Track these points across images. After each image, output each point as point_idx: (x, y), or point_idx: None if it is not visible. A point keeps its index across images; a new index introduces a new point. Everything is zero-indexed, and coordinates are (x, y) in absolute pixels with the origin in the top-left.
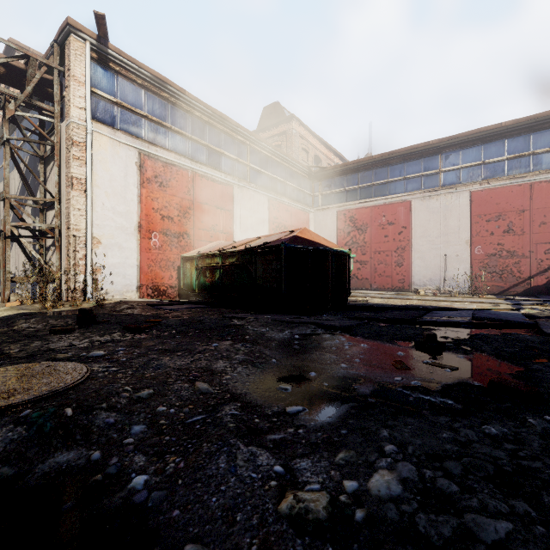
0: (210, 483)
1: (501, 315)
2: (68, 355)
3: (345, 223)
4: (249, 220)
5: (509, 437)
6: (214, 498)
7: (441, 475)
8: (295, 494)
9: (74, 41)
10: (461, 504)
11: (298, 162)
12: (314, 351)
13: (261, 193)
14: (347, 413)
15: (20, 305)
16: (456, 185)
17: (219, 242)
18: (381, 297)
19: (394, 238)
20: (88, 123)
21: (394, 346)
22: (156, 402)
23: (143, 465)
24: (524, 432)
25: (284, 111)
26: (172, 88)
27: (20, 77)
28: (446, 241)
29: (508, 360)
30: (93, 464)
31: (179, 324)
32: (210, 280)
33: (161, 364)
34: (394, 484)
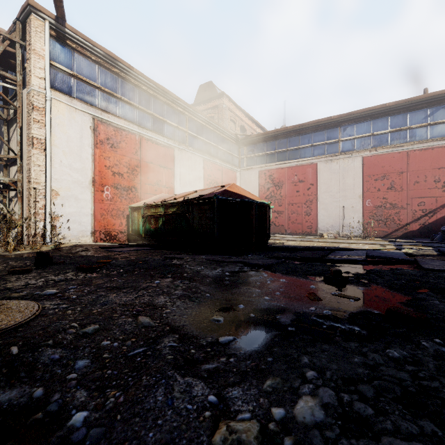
0: (147, 417)
1: (388, 254)
2: (22, 294)
3: (266, 180)
4: (187, 177)
5: (408, 359)
6: (151, 432)
7: (356, 398)
8: (227, 425)
9: (34, 20)
10: (377, 427)
11: (228, 131)
12: (242, 285)
13: (197, 155)
14: (272, 341)
15: None
16: (352, 151)
17: (162, 195)
18: (295, 240)
19: (303, 193)
20: (47, 91)
21: (307, 281)
22: (101, 337)
23: (84, 400)
24: (420, 354)
25: (216, 89)
26: (122, 64)
27: None
28: (344, 196)
29: (398, 291)
30: (35, 401)
31: (126, 264)
32: (154, 226)
33: (108, 301)
34: (316, 409)
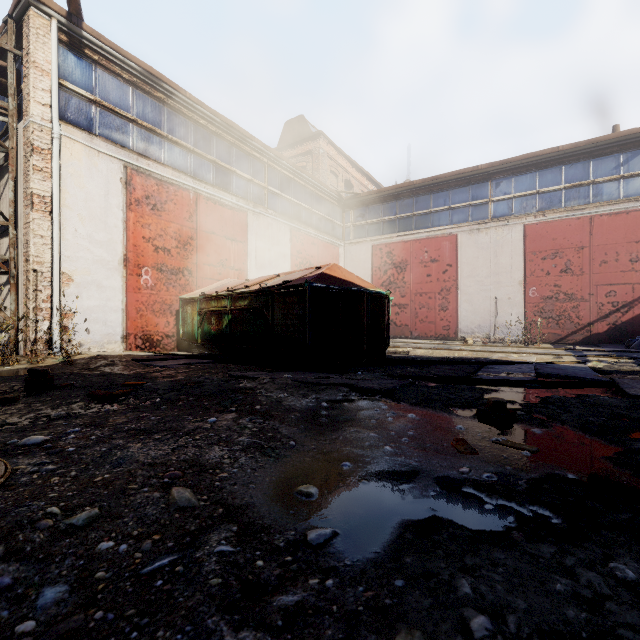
0: None
1: (568, 371)
2: None
3: (382, 259)
4: (267, 254)
5: None
6: None
7: None
8: None
9: (35, 17)
10: None
11: (326, 187)
12: (348, 426)
13: (282, 222)
14: (401, 540)
15: None
16: (508, 217)
17: (229, 281)
18: (425, 348)
19: (437, 278)
20: (54, 124)
21: (450, 416)
22: (100, 532)
23: None
24: None
25: (309, 126)
26: (168, 86)
27: None
28: (497, 282)
29: (599, 436)
30: None
31: (168, 388)
32: (216, 328)
33: (125, 457)
34: None
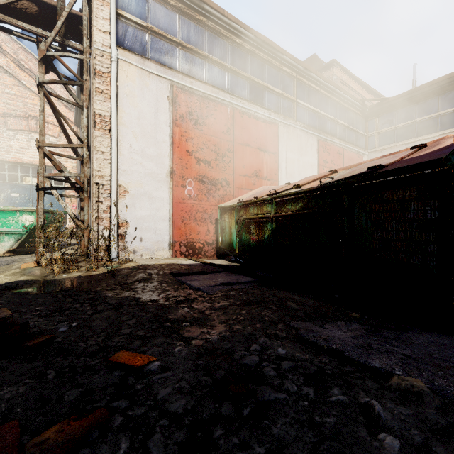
0: None
1: None
2: None
3: None
4: (296, 164)
5: None
6: None
7: None
8: None
9: None
10: None
11: (351, 96)
12: None
13: (309, 133)
14: None
15: (35, 266)
16: None
17: (265, 188)
18: None
19: None
20: (112, 49)
21: None
22: None
23: None
24: None
25: (321, 62)
26: (208, 7)
27: (53, 16)
28: None
29: None
30: None
31: (183, 408)
32: (255, 238)
33: None
34: None
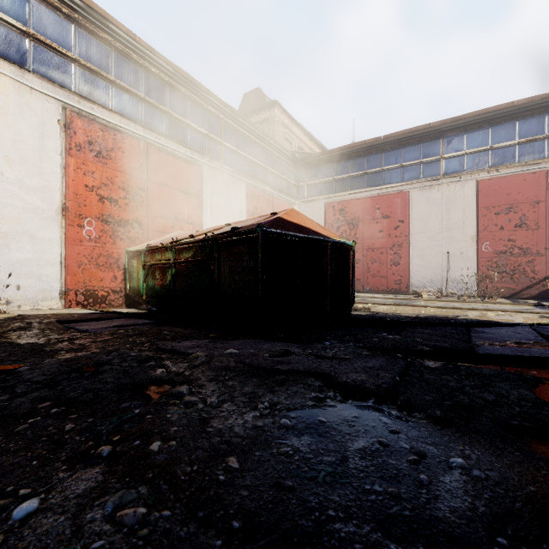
0: None
1: None
2: None
3: (334, 216)
4: (223, 209)
5: None
6: None
7: None
8: None
9: None
10: None
11: (281, 146)
12: (344, 519)
13: (238, 178)
14: None
15: None
16: (460, 173)
17: (179, 233)
18: (386, 304)
19: (389, 233)
20: None
21: (535, 465)
22: None
23: None
24: None
25: (265, 98)
26: (115, 27)
27: None
28: (449, 237)
29: None
30: None
31: (43, 379)
32: (160, 283)
33: None
34: None
